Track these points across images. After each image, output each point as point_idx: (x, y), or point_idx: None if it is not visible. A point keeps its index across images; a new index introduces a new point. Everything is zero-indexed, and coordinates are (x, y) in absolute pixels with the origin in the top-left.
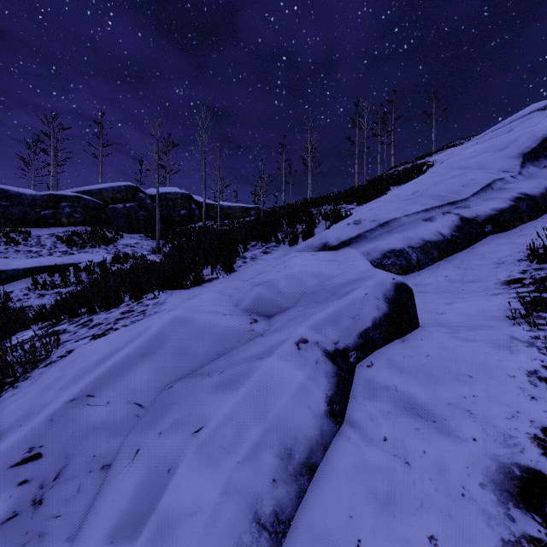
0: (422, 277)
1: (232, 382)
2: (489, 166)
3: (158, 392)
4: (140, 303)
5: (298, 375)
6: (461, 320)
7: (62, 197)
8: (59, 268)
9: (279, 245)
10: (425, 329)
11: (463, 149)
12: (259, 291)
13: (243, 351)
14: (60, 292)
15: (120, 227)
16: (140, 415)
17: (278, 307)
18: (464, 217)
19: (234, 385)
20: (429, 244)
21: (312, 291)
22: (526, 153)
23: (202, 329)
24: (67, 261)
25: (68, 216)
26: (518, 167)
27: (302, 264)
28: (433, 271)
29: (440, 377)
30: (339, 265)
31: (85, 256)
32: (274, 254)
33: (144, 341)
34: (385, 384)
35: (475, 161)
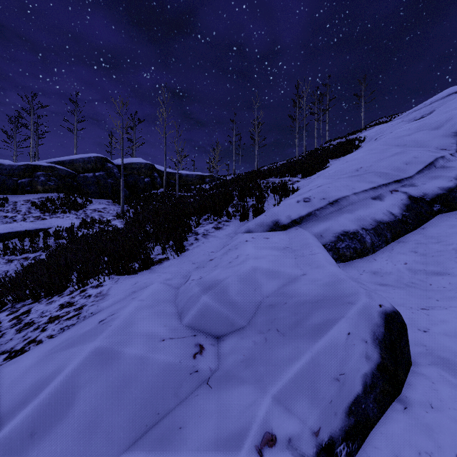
0: (379, 263)
1: None
2: (426, 144)
3: None
4: (83, 292)
5: None
6: None
7: (38, 167)
8: (29, 234)
9: (230, 220)
10: (422, 372)
11: (390, 127)
12: (206, 301)
13: (178, 432)
14: (27, 258)
15: (90, 194)
16: None
17: (229, 325)
18: (412, 196)
19: None
20: (382, 225)
21: (270, 302)
22: None
23: (128, 374)
24: (37, 227)
25: (43, 184)
26: (455, 145)
27: (256, 256)
28: (389, 255)
29: None
30: (296, 258)
31: (55, 221)
32: (226, 230)
33: (42, 405)
34: None
35: (412, 139)
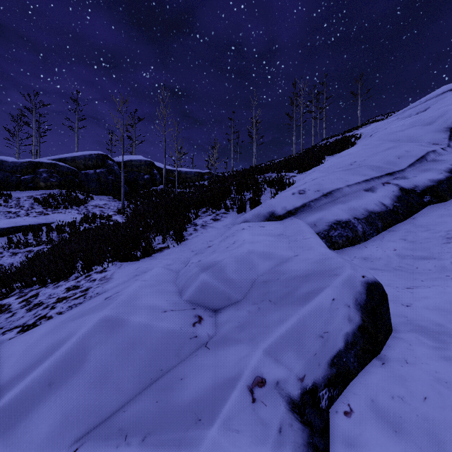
0: (370, 250)
1: None
2: (419, 139)
3: None
4: (88, 277)
5: None
6: (438, 319)
7: (40, 163)
8: (33, 228)
9: (228, 212)
10: (401, 337)
11: (386, 124)
12: (205, 278)
13: (179, 382)
14: (31, 251)
15: (91, 190)
16: None
17: (226, 299)
18: (403, 188)
19: None
20: (373, 215)
21: (264, 279)
22: None
23: (133, 338)
24: (40, 222)
25: (45, 181)
26: (446, 139)
27: (252, 241)
28: (379, 243)
29: None
30: (290, 242)
31: (58, 216)
32: (224, 221)
33: (57, 361)
34: None
35: (405, 135)
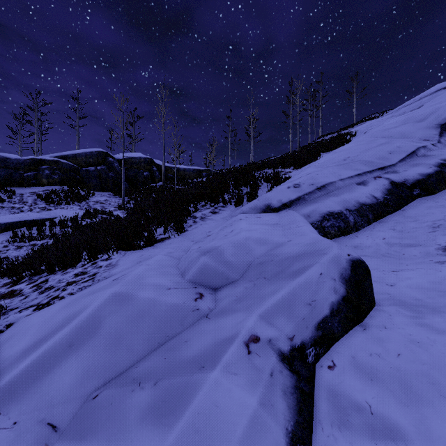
0: (360, 239)
1: (164, 408)
2: (410, 135)
3: (80, 404)
4: (94, 264)
5: (250, 402)
6: (417, 295)
7: (43, 161)
8: (36, 223)
9: (226, 205)
10: (382, 309)
11: (381, 122)
12: (205, 261)
13: (184, 343)
14: (35, 244)
15: (92, 186)
16: (50, 445)
17: (224, 279)
18: (394, 181)
19: (167, 416)
20: (364, 207)
21: (259, 261)
22: (443, 124)
23: (142, 310)
24: (44, 217)
25: (48, 177)
26: (437, 136)
27: (248, 229)
28: (370, 233)
29: (423, 392)
30: (284, 230)
31: (60, 212)
32: (222, 214)
33: (75, 328)
34: (354, 399)
35: (398, 131)
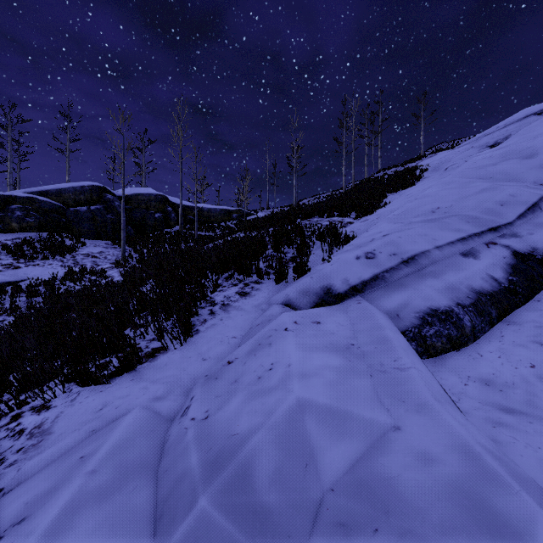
0: (489, 362)
1: None
2: (520, 177)
3: None
4: (14, 422)
5: None
6: None
7: (12, 198)
8: None
9: (261, 280)
10: None
11: (458, 154)
12: (207, 512)
13: None
14: None
15: (83, 233)
16: None
17: None
18: (517, 251)
19: None
20: (483, 298)
21: (339, 513)
22: None
23: None
24: (5, 279)
25: (19, 221)
26: None
27: (304, 370)
28: (500, 347)
29: None
30: (372, 374)
31: (32, 271)
32: (255, 297)
33: None
34: None
35: (499, 170)
